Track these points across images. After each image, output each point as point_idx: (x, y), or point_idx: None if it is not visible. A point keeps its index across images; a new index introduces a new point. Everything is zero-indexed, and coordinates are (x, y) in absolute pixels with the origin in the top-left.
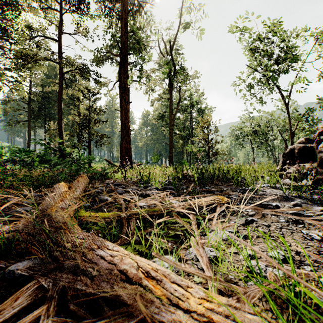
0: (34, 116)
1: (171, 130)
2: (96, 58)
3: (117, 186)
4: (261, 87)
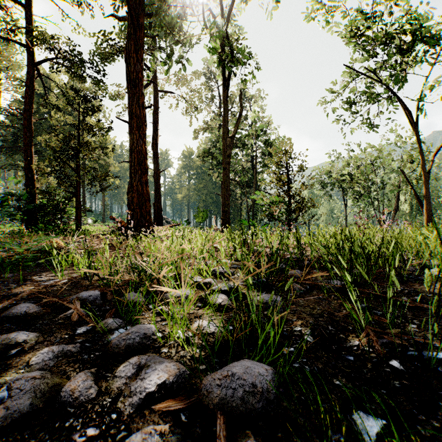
0: (7, 149)
1: (227, 165)
2: (100, 48)
3: (5, 329)
4: (370, 100)
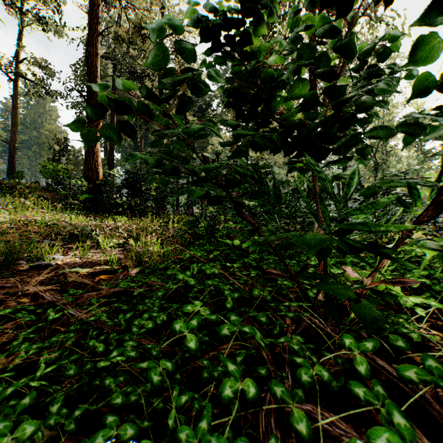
0: None
1: None
2: None
3: None
4: None
